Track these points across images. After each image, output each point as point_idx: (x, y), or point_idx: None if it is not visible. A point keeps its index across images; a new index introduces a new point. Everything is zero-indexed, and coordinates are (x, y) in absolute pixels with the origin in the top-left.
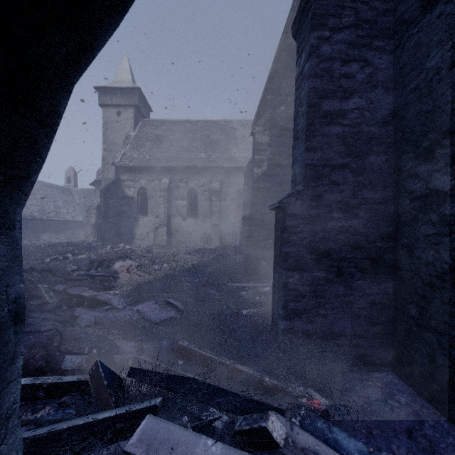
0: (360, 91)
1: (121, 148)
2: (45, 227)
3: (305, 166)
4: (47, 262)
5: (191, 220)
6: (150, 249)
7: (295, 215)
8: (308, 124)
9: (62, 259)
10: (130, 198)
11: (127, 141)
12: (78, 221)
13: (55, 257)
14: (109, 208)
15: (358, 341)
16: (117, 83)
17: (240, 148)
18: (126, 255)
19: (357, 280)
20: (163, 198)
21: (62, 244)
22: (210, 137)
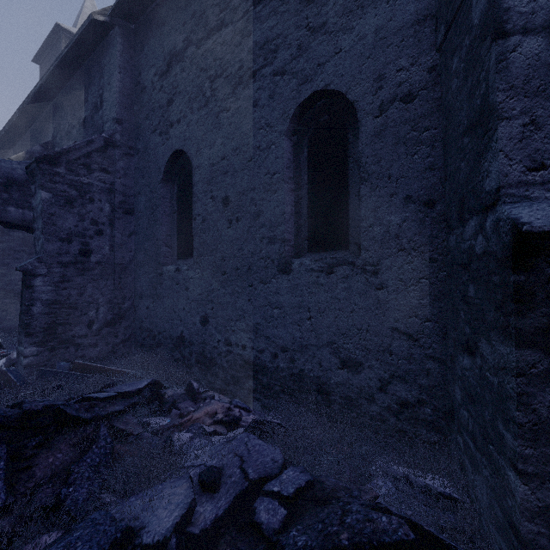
0: None
1: None
2: None
3: None
4: None
5: None
6: None
7: None
8: None
9: None
10: None
11: None
12: None
13: None
14: None
15: None
16: None
17: None
18: None
19: None
20: None
21: None
22: None
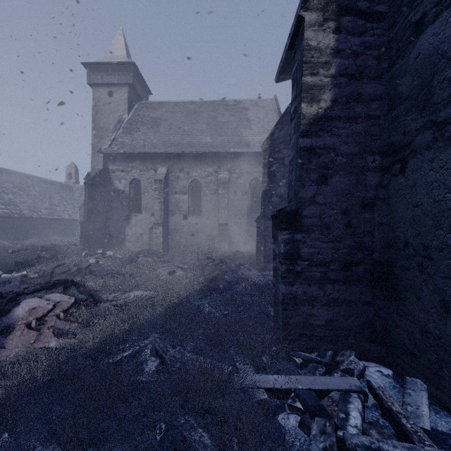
0: None
1: (112, 132)
2: (37, 226)
3: None
4: None
5: (193, 218)
6: (135, 257)
7: None
8: None
9: None
10: (120, 192)
11: (119, 125)
12: (76, 219)
13: None
14: (94, 204)
15: None
16: (109, 59)
17: (253, 130)
18: (63, 280)
19: None
20: (159, 191)
21: (35, 248)
22: (216, 119)
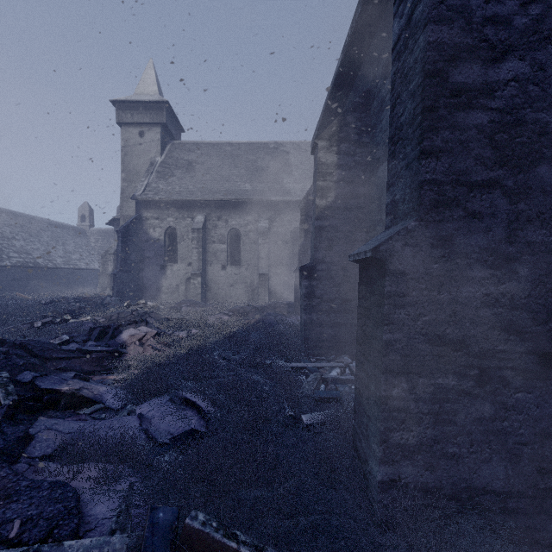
0: (521, 47)
1: (144, 177)
2: (52, 276)
3: (420, 183)
4: (37, 327)
5: (232, 268)
6: (178, 306)
7: (402, 274)
8: (425, 107)
9: (59, 322)
10: (155, 241)
11: (152, 168)
12: (93, 269)
13: (50, 319)
14: (128, 254)
15: (518, 503)
16: (140, 96)
17: (295, 177)
18: (141, 319)
19: (515, 392)
20: (197, 241)
21: (67, 300)
22: (256, 163)
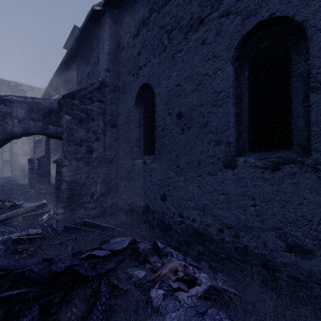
0: None
1: None
2: None
3: (45, 149)
4: None
5: None
6: None
7: (42, 162)
8: (46, 138)
9: None
10: None
11: None
12: None
13: None
14: None
15: None
16: None
17: None
18: None
19: None
20: None
21: None
22: (0, 93)
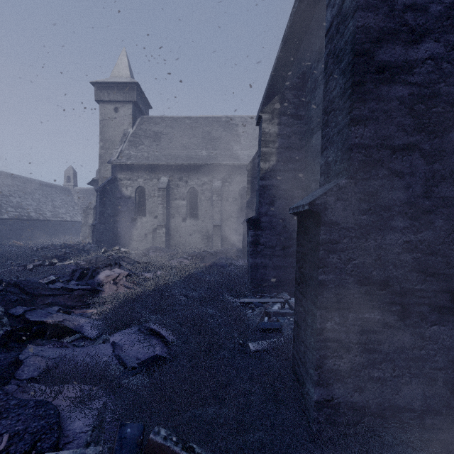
0: (436, 31)
1: (119, 145)
2: (42, 227)
3: (350, 147)
4: (29, 269)
5: (191, 220)
6: (146, 252)
7: (335, 224)
8: (354, 82)
9: (47, 264)
10: (127, 198)
11: (125, 138)
12: (77, 221)
13: (40, 262)
14: (105, 208)
15: (433, 420)
16: (115, 78)
17: (243, 145)
18: (115, 262)
19: (431, 325)
20: (162, 198)
21: (55, 247)
22: (211, 134)
